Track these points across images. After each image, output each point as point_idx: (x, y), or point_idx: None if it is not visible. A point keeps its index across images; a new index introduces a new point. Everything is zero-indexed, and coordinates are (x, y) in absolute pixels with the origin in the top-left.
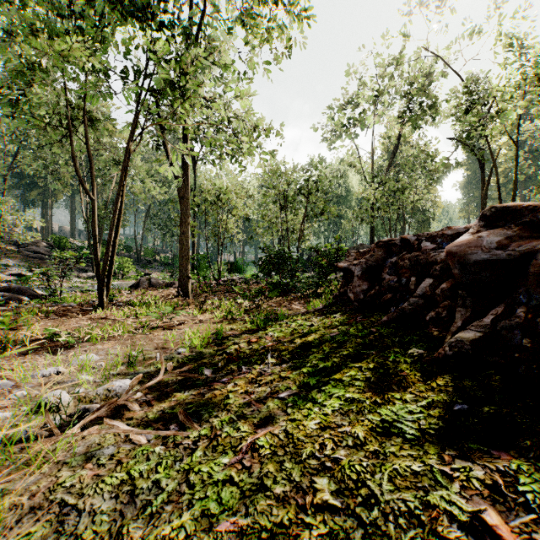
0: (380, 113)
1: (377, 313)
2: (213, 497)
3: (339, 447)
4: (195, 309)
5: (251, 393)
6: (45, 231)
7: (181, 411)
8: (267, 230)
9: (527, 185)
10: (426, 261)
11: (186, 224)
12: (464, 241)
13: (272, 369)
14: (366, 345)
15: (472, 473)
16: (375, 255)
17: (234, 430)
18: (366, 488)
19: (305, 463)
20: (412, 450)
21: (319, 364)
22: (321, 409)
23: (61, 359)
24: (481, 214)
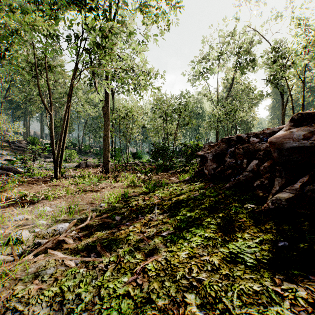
0: (222, 65)
1: (222, 182)
2: (115, 307)
3: (202, 271)
4: (112, 180)
5: (144, 232)
6: (26, 134)
7: (99, 244)
8: (156, 134)
9: (308, 107)
10: (253, 149)
11: (107, 129)
12: (281, 135)
13: (158, 217)
14: (216, 202)
15: (298, 293)
16: (220, 146)
17: (132, 258)
18: (222, 303)
19: (179, 282)
20: (252, 274)
21: (187, 214)
22: (188, 244)
23: (28, 210)
24: (291, 118)
